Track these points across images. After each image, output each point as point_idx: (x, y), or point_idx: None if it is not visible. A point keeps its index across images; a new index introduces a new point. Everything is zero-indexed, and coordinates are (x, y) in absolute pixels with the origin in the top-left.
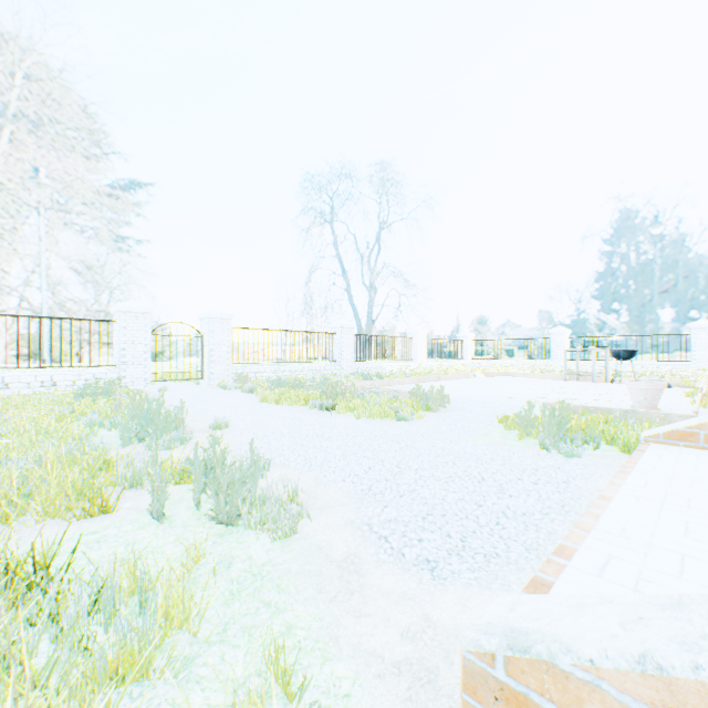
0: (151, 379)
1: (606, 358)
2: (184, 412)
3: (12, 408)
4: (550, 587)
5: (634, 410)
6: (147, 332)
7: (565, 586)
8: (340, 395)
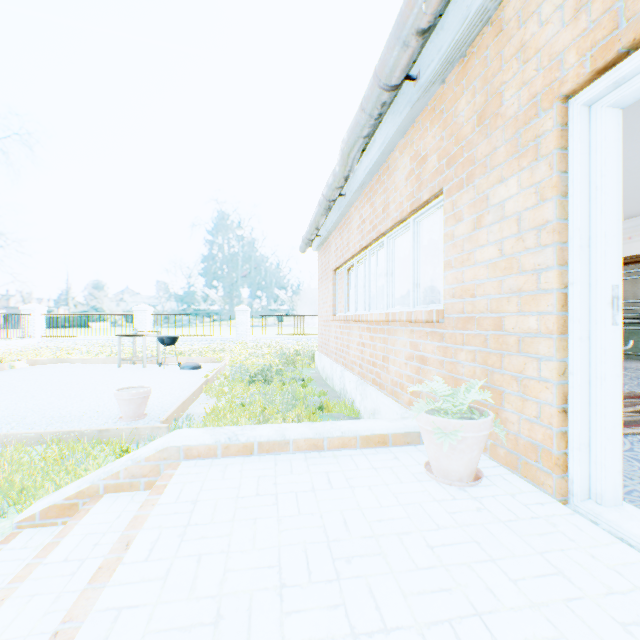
0: None
1: (160, 343)
2: None
3: None
4: None
5: (109, 429)
6: None
7: None
8: None
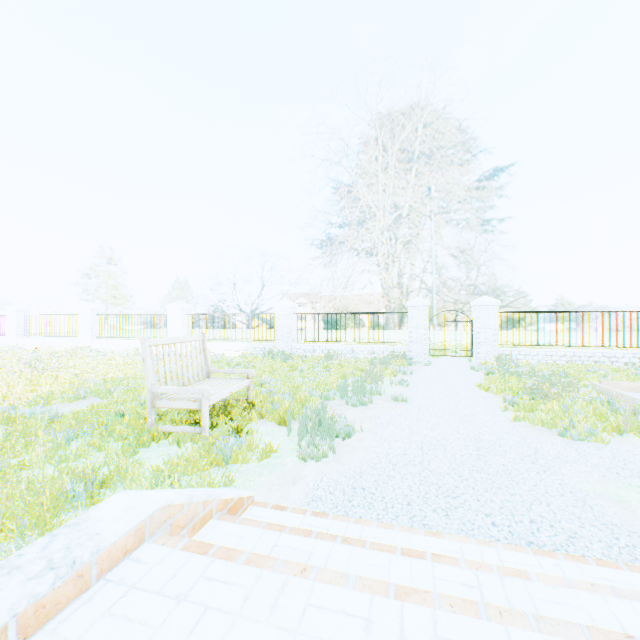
0: (427, 354)
1: None
2: (404, 384)
3: (335, 367)
4: (280, 510)
5: None
6: (425, 319)
7: (284, 514)
8: (538, 394)
